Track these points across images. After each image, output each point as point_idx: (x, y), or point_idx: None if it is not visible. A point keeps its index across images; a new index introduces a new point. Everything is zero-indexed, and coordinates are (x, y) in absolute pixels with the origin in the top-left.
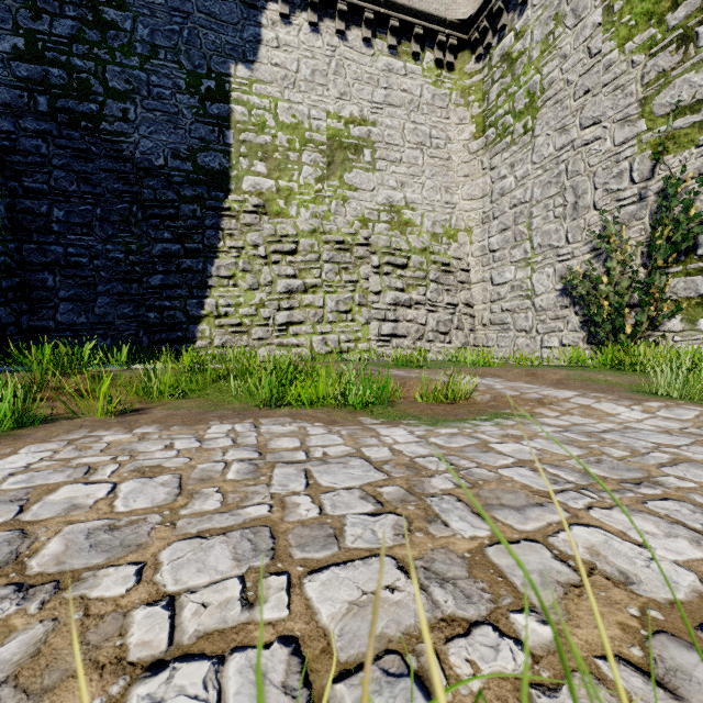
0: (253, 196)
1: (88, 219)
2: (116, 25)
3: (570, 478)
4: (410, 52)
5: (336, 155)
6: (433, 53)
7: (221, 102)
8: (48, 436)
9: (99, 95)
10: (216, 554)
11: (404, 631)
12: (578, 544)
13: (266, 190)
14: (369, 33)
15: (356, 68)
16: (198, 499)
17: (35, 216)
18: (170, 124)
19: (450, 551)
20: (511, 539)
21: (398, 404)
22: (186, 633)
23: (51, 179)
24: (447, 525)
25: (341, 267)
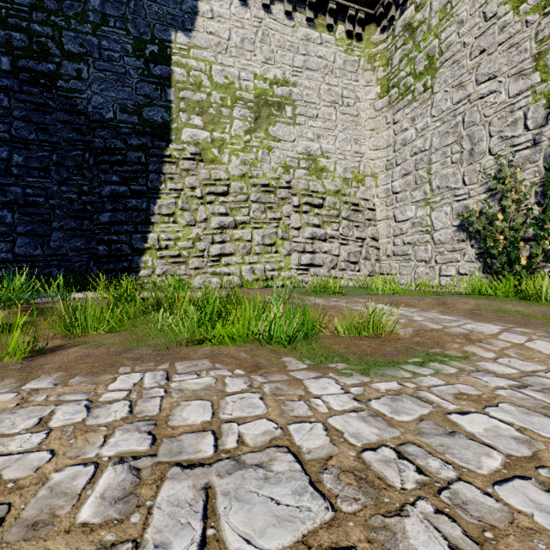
0: (191, 145)
1: (45, 164)
2: None
3: None
4: (325, 24)
5: (262, 111)
6: (344, 25)
7: (163, 64)
8: None
9: (56, 56)
10: None
11: None
12: None
13: (202, 140)
14: (290, 7)
15: (279, 37)
16: None
17: None
18: (119, 83)
19: None
20: None
21: (322, 339)
22: None
23: (11, 129)
24: None
25: (266, 206)
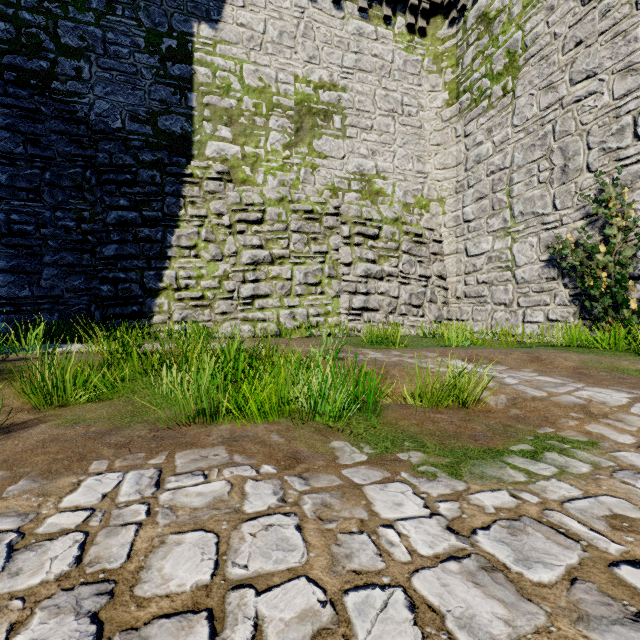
0: (217, 162)
1: (35, 183)
2: None
3: None
4: (381, 16)
5: (305, 121)
6: (405, 17)
7: (183, 63)
8: None
9: (50, 51)
10: None
11: None
12: None
13: (231, 156)
14: None
15: (325, 31)
16: None
17: None
18: (128, 85)
19: None
20: None
21: (384, 411)
22: None
23: None
24: None
25: (309, 237)
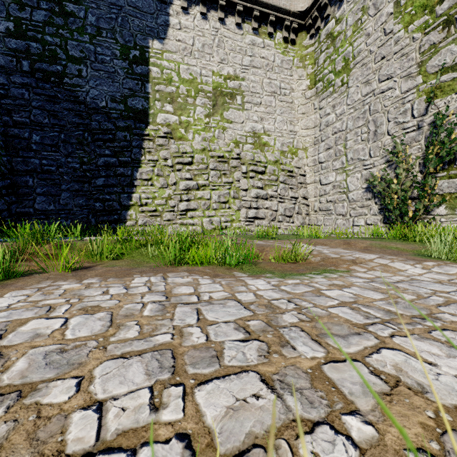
0: (164, 126)
1: (55, 141)
2: (74, 14)
3: (377, 314)
4: (266, 32)
5: (218, 100)
6: (282, 33)
7: (143, 65)
8: (25, 285)
9: (63, 60)
10: (134, 370)
11: (266, 429)
12: (386, 362)
13: (172, 123)
14: (240, 20)
15: (231, 43)
16: (123, 329)
17: (21, 140)
18: (110, 79)
19: (298, 368)
20: (339, 359)
21: (259, 263)
22: (109, 431)
23: (31, 115)
24: (295, 349)
25: (221, 173)
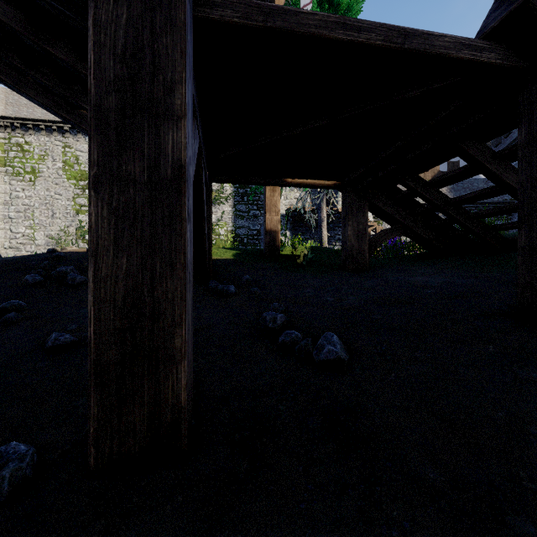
0: None
1: None
2: None
3: None
4: None
5: None
6: None
7: None
8: None
9: None
10: None
11: None
12: None
13: None
14: None
15: None
16: None
17: None
18: None
19: None
20: None
21: None
22: None
23: None
24: None
25: None
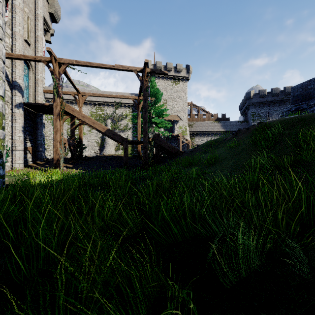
0: None
1: None
2: None
3: None
4: None
5: None
6: None
7: None
8: None
9: None
10: None
11: None
12: None
13: None
14: None
15: None
16: None
17: None
18: None
19: None
20: None
21: None
22: None
23: None
24: None
25: None
